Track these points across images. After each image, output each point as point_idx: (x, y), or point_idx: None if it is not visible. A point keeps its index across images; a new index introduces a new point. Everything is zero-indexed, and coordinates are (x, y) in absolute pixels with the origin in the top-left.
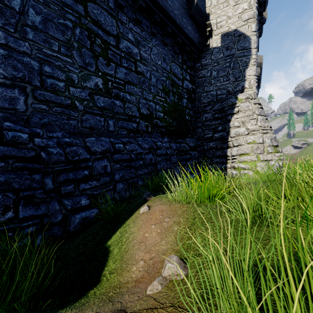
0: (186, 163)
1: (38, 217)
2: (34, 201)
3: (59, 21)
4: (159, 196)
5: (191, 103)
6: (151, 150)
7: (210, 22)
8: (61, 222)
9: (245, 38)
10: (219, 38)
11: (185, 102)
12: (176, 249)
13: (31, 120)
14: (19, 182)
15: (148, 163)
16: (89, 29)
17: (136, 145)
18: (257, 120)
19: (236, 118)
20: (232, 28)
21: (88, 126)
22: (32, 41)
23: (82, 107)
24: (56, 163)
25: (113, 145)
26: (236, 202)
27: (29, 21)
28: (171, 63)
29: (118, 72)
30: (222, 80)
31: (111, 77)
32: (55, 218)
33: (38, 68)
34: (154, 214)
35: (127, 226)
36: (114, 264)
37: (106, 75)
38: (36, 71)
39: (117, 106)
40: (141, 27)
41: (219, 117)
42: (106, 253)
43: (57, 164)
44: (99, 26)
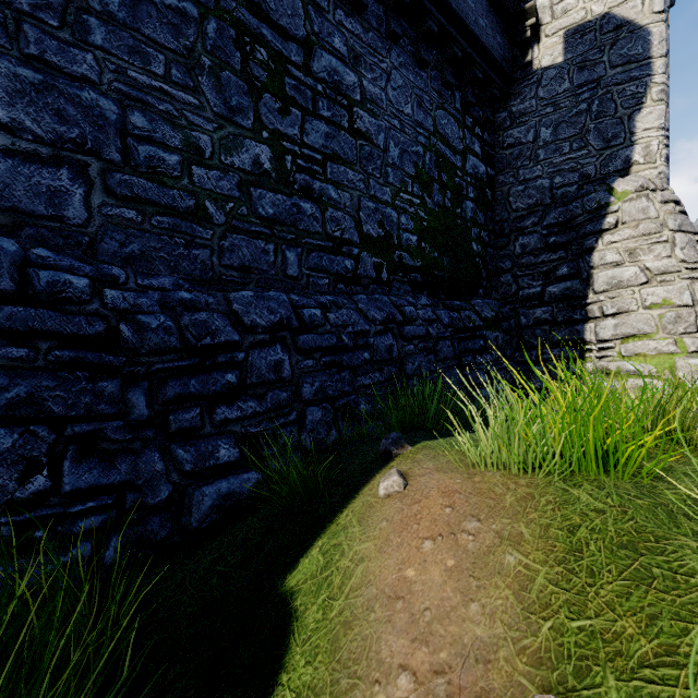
0: (475, 360)
1: (111, 491)
2: (101, 449)
3: (168, 3)
4: (427, 446)
5: (485, 213)
6: (391, 326)
7: (535, 3)
8: (168, 505)
9: (634, 32)
10: (559, 42)
11: (470, 210)
12: (533, 649)
13: (99, 247)
14: (65, 400)
15: (384, 358)
16: (240, 22)
17: (352, 313)
18: (671, 245)
19: (610, 243)
20: (596, 11)
21: (237, 264)
22: (102, 50)
23: (222, 217)
24: (158, 353)
25: (296, 311)
26: (697, 474)
27: (94, 1)
28: (436, 111)
29: (309, 132)
30: (567, 148)
31: (291, 143)
32: (153, 493)
33: (116, 117)
34: (426, 503)
35: (343, 532)
36: (308, 666)
37: (280, 137)
38: (113, 125)
39: (305, 215)
40: (364, 21)
41: (561, 242)
42: (284, 618)
43: (160, 355)
44: (262, 17)
